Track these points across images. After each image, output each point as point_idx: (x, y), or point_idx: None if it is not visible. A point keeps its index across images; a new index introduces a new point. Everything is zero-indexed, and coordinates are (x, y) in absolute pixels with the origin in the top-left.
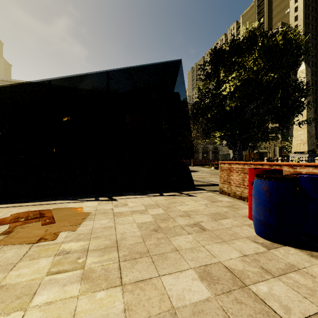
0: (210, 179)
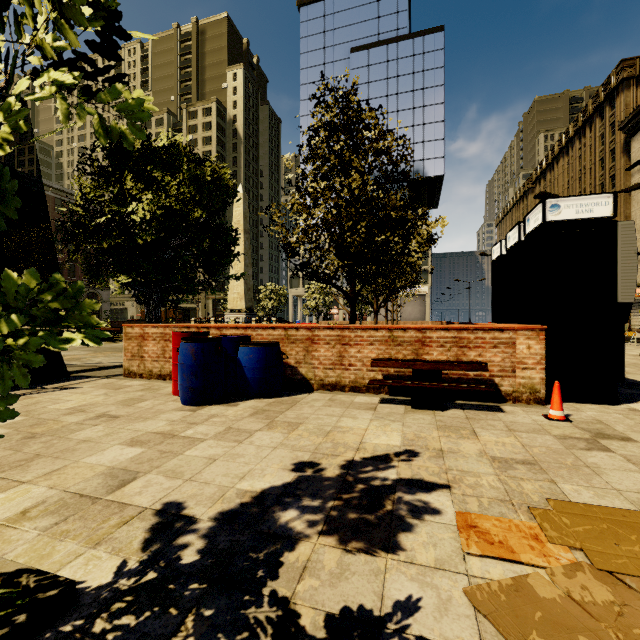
0: (97, 359)
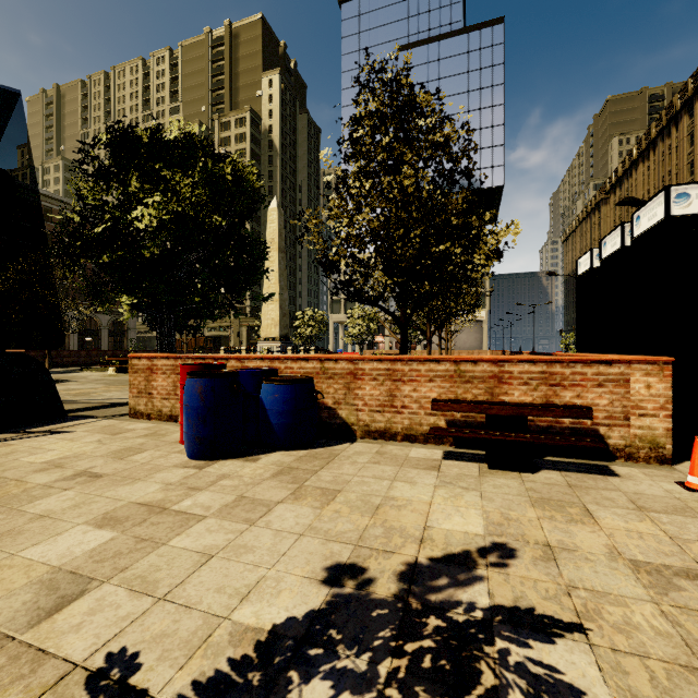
0: (107, 394)
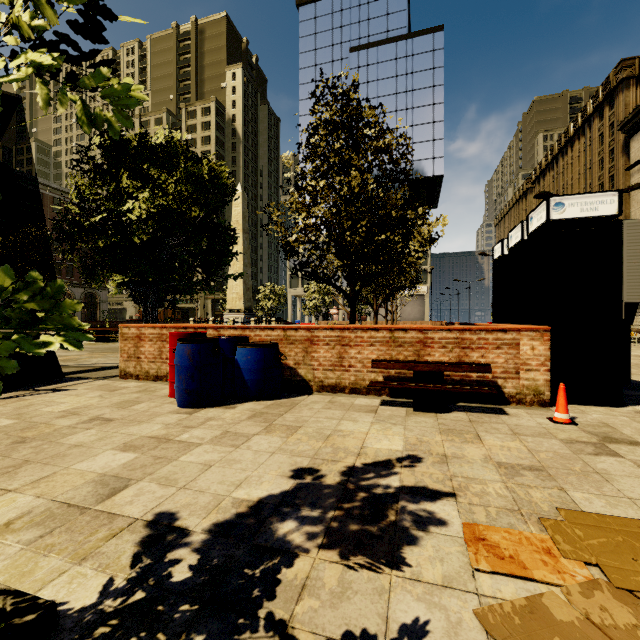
0: (93, 360)
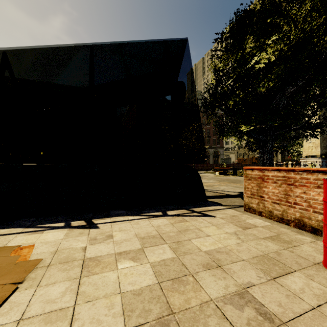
0: (221, 187)
